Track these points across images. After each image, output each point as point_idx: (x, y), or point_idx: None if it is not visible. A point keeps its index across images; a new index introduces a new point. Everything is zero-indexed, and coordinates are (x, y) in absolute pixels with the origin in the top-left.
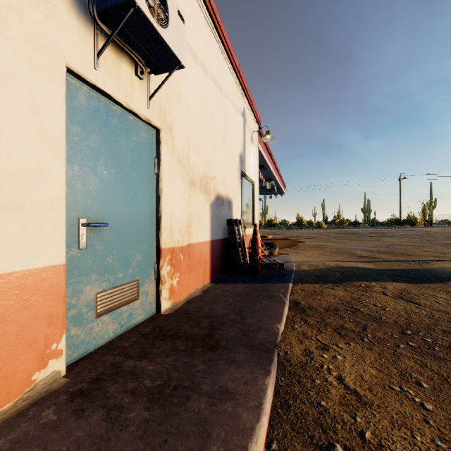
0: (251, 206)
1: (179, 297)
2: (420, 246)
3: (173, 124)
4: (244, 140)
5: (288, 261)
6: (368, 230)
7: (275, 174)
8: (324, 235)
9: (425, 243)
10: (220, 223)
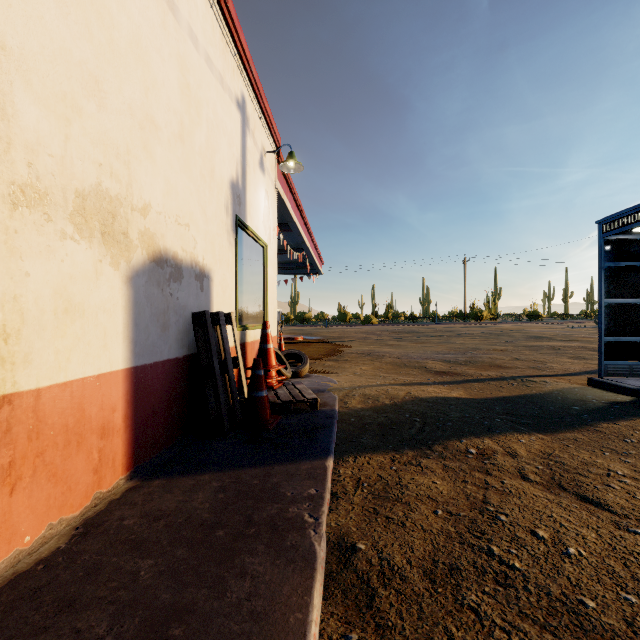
0: (262, 289)
1: None
2: (504, 351)
3: None
4: (245, 159)
5: (326, 389)
6: (431, 327)
7: (308, 241)
8: (376, 335)
9: (507, 346)
10: (171, 321)
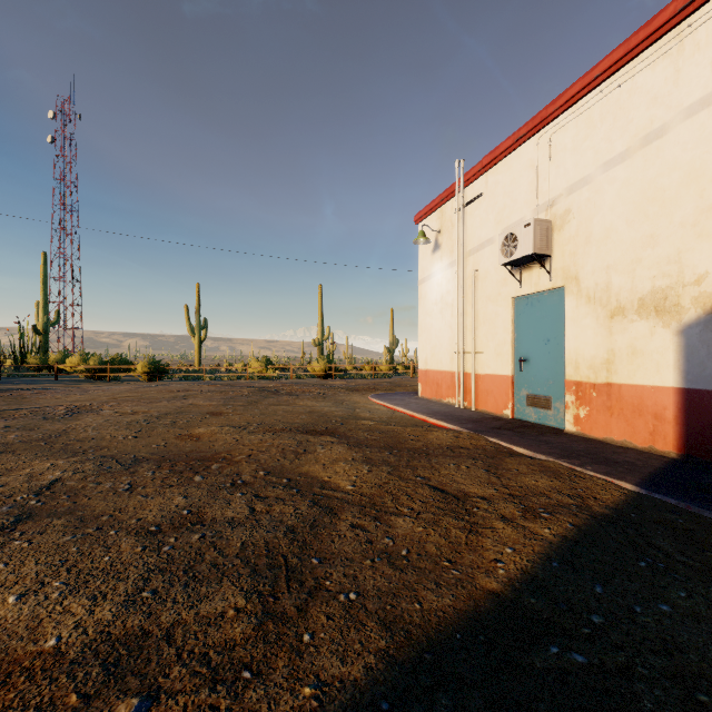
0: None
1: (589, 431)
2: None
3: (580, 270)
4: None
5: None
6: None
7: None
8: None
9: None
10: None
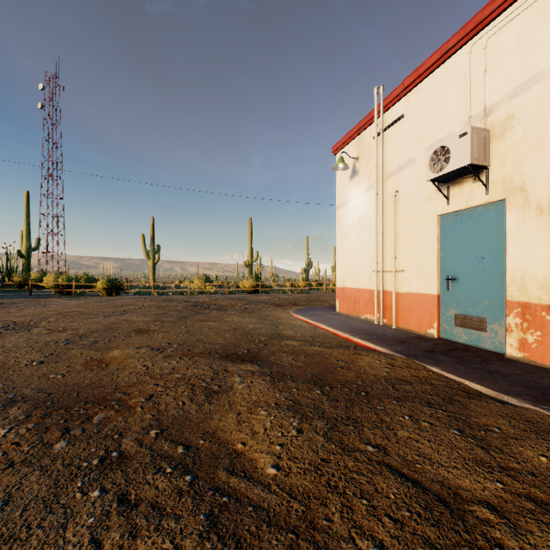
0: None
1: (540, 358)
2: None
3: (527, 180)
4: None
5: None
6: None
7: None
8: None
9: None
10: None
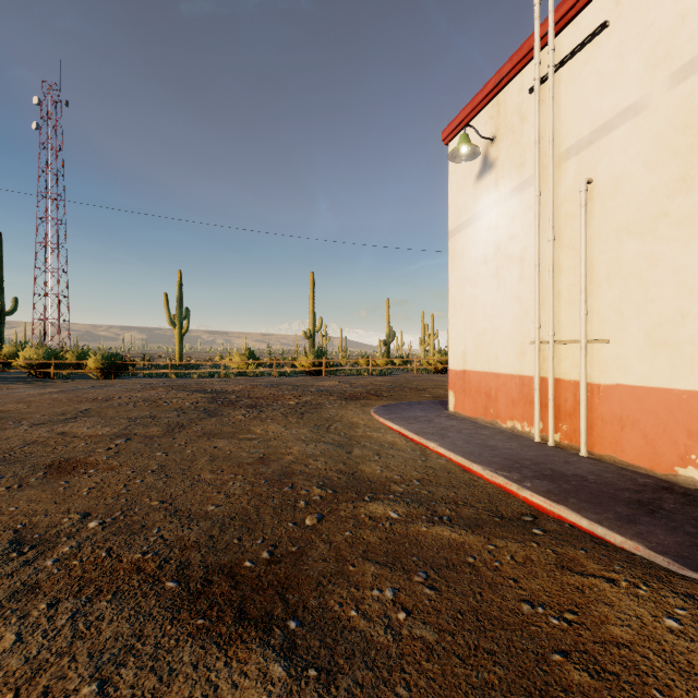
0: None
1: None
2: None
3: None
4: None
5: None
6: None
7: None
8: None
9: None
10: None
